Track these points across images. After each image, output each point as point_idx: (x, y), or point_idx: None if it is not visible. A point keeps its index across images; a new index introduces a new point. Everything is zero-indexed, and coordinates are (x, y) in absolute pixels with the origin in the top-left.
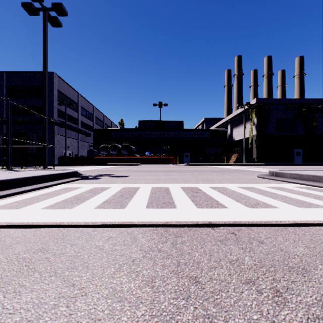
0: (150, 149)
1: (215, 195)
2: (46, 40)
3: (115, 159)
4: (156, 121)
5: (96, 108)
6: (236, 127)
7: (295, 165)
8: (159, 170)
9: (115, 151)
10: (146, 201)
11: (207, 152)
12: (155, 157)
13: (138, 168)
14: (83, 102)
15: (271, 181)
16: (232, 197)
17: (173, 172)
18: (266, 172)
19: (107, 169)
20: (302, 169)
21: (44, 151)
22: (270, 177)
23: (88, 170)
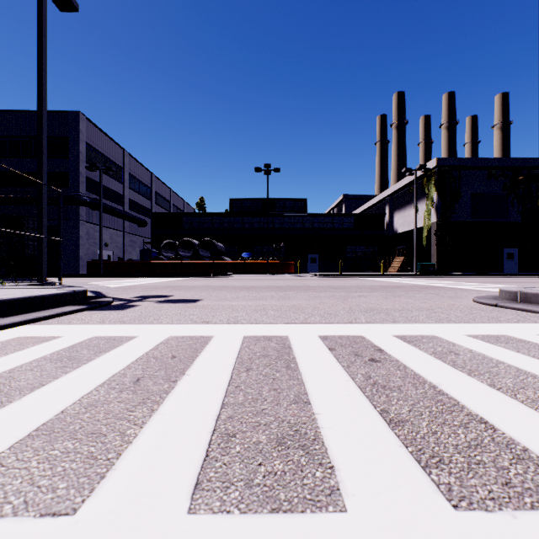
0: (249, 248)
1: (443, 379)
2: (44, 31)
3: (188, 265)
4: (261, 200)
5: (156, 178)
6: (400, 210)
7: (509, 277)
8: (264, 287)
9: (188, 252)
10: (206, 425)
11: (349, 254)
12: (258, 262)
13: (225, 281)
14: (133, 167)
15: (529, 317)
16: (515, 392)
17: (293, 290)
18: (478, 291)
19: (168, 283)
20: (534, 283)
21: (39, 249)
22: (514, 305)
23: (128, 287)
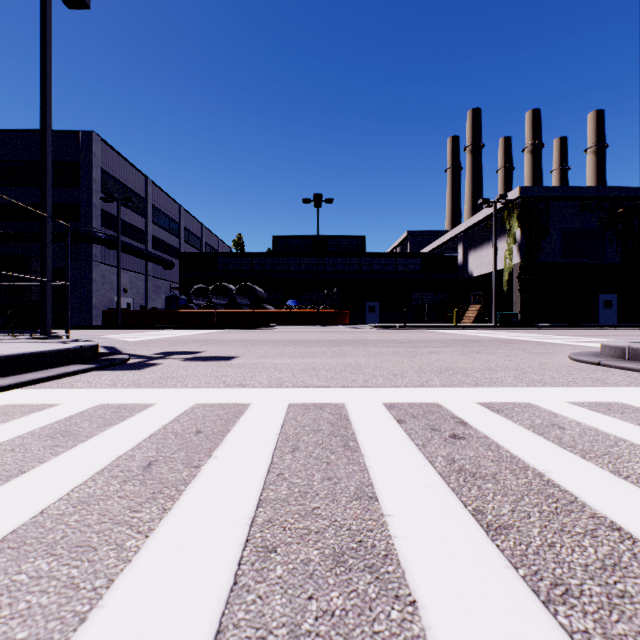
0: (296, 295)
1: (551, 463)
2: (48, 32)
3: (223, 315)
4: (310, 238)
5: (185, 211)
6: (475, 249)
7: (606, 328)
8: (314, 341)
9: (223, 299)
10: (236, 533)
11: (415, 301)
12: (306, 311)
13: (267, 334)
14: (157, 198)
15: None
16: None
17: (349, 345)
18: (573, 346)
19: (198, 337)
20: (639, 337)
21: (42, 296)
22: (622, 364)
23: (150, 341)
